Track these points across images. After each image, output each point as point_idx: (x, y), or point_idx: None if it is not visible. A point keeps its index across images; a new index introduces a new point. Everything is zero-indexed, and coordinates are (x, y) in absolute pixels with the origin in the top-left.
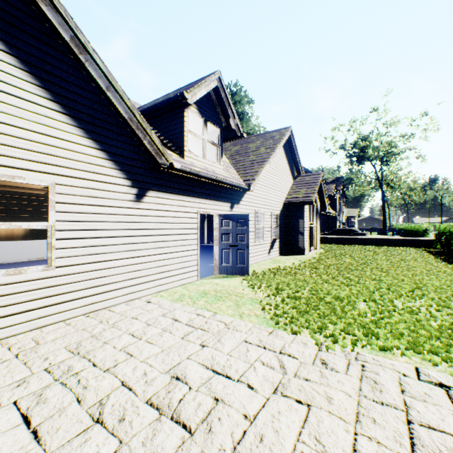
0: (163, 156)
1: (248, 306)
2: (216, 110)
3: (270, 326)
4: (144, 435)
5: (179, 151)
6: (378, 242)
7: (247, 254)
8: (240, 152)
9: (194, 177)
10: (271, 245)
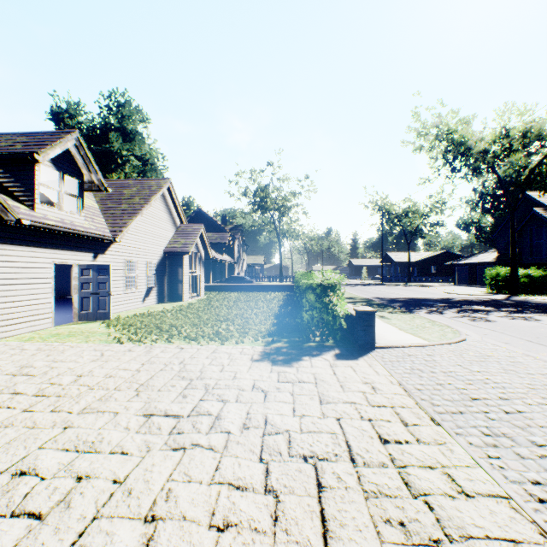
0: (10, 213)
1: (97, 337)
2: (76, 162)
3: (108, 343)
4: (6, 380)
5: (29, 202)
6: (259, 288)
7: (109, 301)
8: (113, 197)
9: (47, 230)
10: (147, 294)
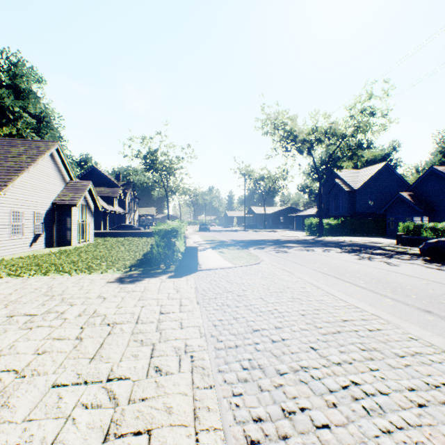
0: None
1: None
2: None
3: None
4: None
5: None
6: (144, 234)
7: None
8: None
9: None
10: (35, 240)
